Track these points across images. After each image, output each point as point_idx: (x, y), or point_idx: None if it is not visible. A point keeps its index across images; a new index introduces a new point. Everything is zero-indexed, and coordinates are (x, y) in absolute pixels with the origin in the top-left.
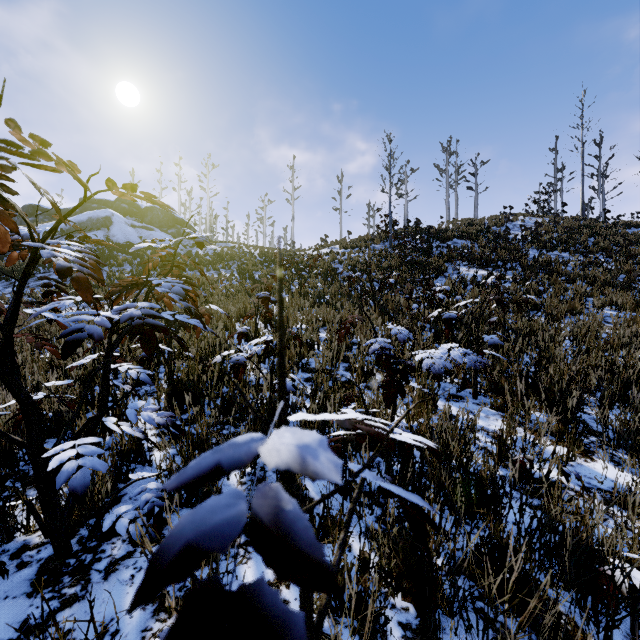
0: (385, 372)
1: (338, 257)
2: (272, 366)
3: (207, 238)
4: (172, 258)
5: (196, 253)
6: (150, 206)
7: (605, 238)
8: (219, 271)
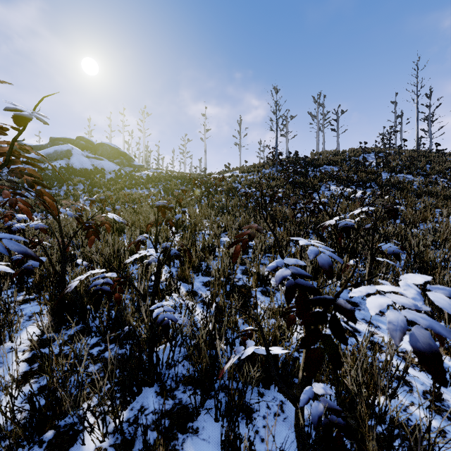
0: (301, 316)
1: (238, 179)
2: (154, 285)
3: (45, 117)
4: (8, 148)
5: (133, 176)
6: (101, 143)
7: (439, 164)
8: (149, 189)
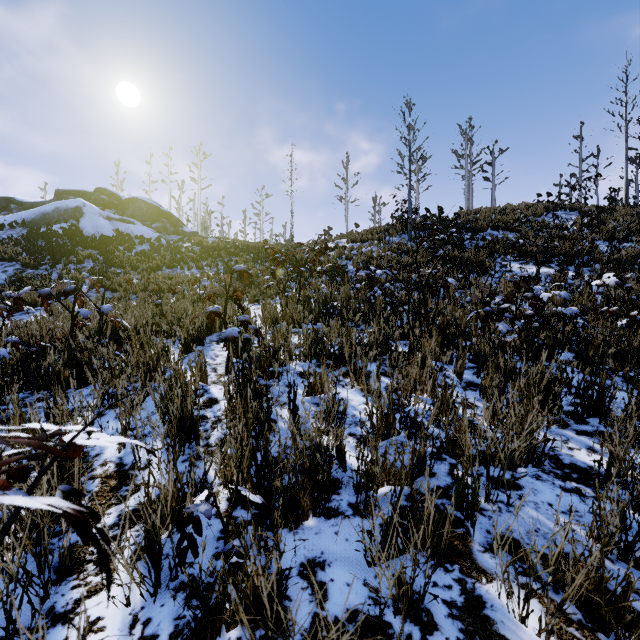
0: None
1: (345, 252)
2: None
3: None
4: None
5: (179, 249)
6: (132, 197)
7: None
8: (203, 269)
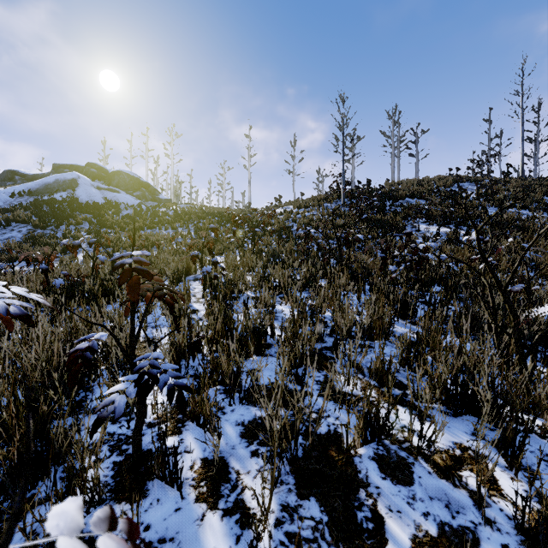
0: None
1: (292, 216)
2: None
3: None
4: None
5: (157, 213)
6: (117, 170)
7: None
8: (177, 230)
